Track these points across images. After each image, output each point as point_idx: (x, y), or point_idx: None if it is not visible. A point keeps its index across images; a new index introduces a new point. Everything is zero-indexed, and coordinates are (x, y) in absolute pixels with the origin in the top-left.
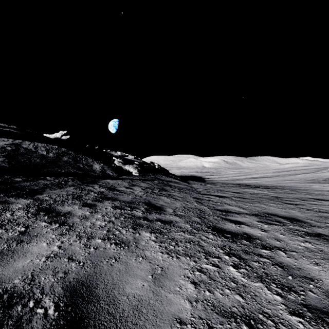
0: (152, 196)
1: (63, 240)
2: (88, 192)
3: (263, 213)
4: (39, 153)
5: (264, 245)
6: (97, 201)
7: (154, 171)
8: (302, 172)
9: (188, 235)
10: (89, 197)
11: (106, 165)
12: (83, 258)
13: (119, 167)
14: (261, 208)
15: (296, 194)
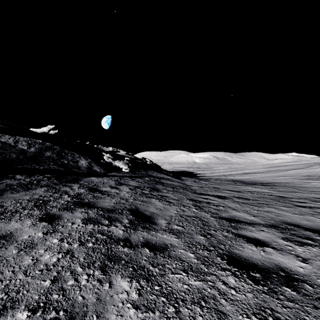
0: (141, 199)
1: None
2: (61, 194)
3: (281, 223)
4: (19, 148)
5: None
6: (66, 210)
7: (145, 167)
8: (293, 168)
9: (194, 279)
10: (58, 203)
11: (94, 161)
12: None
13: (108, 163)
14: (274, 214)
15: (301, 193)
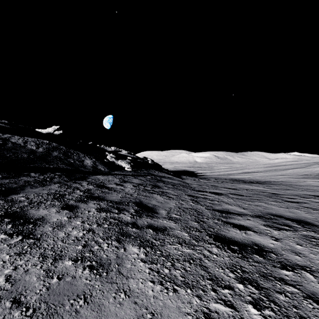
0: (144, 194)
1: (18, 264)
2: (73, 190)
3: (267, 214)
4: (28, 148)
5: (283, 263)
6: (81, 202)
7: (147, 167)
8: (293, 167)
9: (186, 248)
10: (73, 197)
11: (98, 160)
12: (36, 299)
13: (111, 163)
14: (263, 207)
15: (294, 190)
